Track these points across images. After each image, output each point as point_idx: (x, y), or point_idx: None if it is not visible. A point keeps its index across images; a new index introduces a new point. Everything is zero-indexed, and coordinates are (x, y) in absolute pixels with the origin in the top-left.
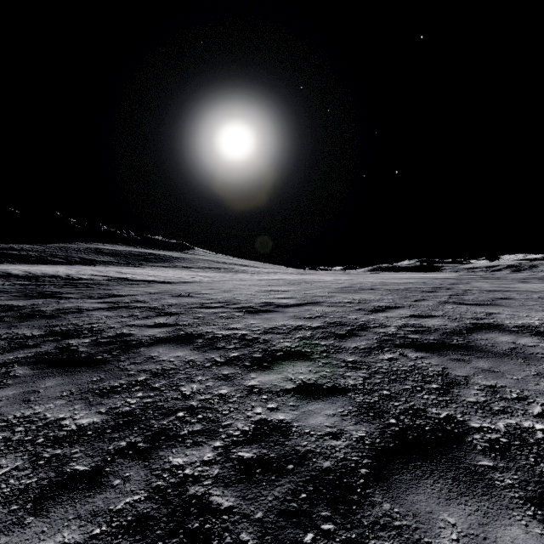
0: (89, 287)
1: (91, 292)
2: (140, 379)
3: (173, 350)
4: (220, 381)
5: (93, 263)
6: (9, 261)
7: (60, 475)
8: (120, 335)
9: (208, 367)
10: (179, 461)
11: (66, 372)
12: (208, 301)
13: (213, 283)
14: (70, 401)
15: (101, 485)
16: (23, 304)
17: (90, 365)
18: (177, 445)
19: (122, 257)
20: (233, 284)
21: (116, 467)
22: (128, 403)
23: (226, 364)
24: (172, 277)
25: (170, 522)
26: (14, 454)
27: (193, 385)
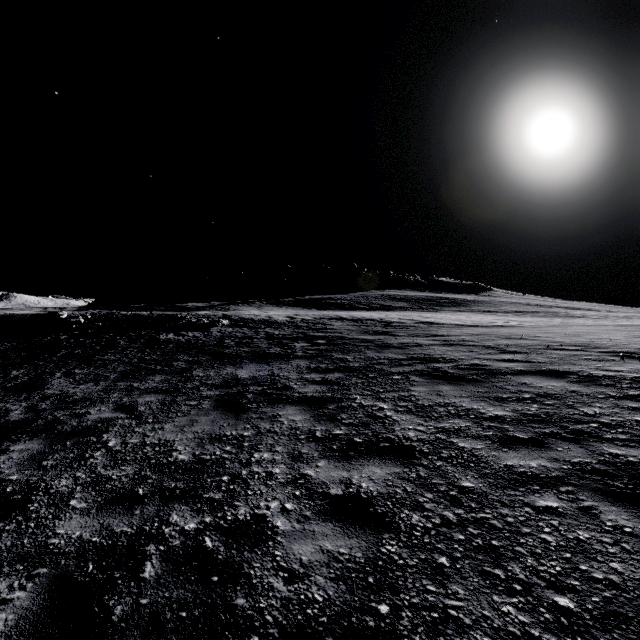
0: (407, 328)
1: (413, 332)
2: (526, 396)
3: (545, 381)
4: (628, 410)
5: (390, 308)
6: (332, 308)
7: (506, 436)
8: (475, 364)
9: (603, 398)
10: (616, 452)
11: (452, 383)
12: (554, 343)
13: (542, 327)
14: (473, 400)
15: (547, 447)
16: (372, 338)
17: (467, 381)
18: (605, 442)
19: (414, 302)
20: (575, 328)
21: (552, 442)
22: (528, 409)
23: (627, 399)
24: (479, 321)
25: (633, 479)
26: (460, 419)
27: (592, 408)
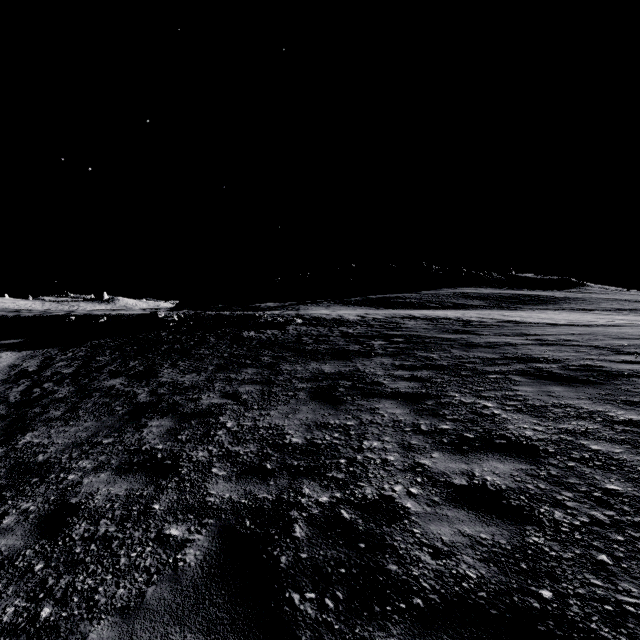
0: (490, 327)
1: (499, 331)
2: None
3: None
4: None
5: (464, 307)
6: (401, 307)
7: None
8: (587, 365)
9: None
10: None
11: (563, 384)
12: None
13: None
14: (596, 403)
15: None
16: (454, 337)
17: (582, 383)
18: None
19: (492, 300)
20: None
21: None
22: None
23: None
24: (575, 320)
25: None
26: (585, 421)
27: None
